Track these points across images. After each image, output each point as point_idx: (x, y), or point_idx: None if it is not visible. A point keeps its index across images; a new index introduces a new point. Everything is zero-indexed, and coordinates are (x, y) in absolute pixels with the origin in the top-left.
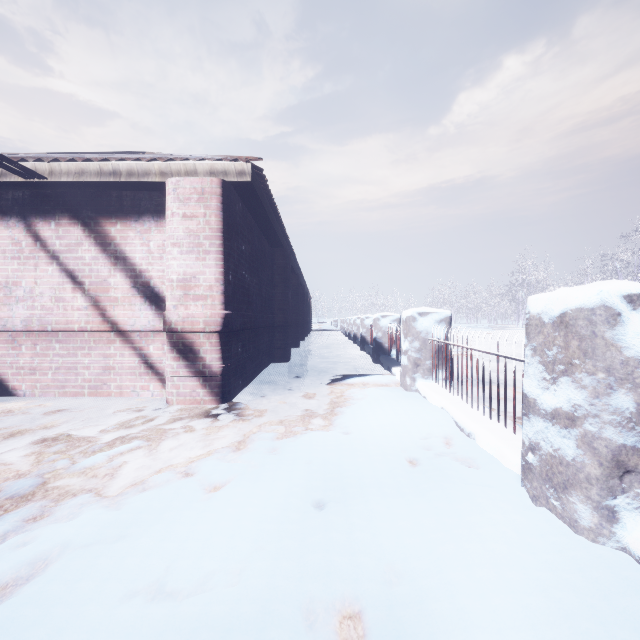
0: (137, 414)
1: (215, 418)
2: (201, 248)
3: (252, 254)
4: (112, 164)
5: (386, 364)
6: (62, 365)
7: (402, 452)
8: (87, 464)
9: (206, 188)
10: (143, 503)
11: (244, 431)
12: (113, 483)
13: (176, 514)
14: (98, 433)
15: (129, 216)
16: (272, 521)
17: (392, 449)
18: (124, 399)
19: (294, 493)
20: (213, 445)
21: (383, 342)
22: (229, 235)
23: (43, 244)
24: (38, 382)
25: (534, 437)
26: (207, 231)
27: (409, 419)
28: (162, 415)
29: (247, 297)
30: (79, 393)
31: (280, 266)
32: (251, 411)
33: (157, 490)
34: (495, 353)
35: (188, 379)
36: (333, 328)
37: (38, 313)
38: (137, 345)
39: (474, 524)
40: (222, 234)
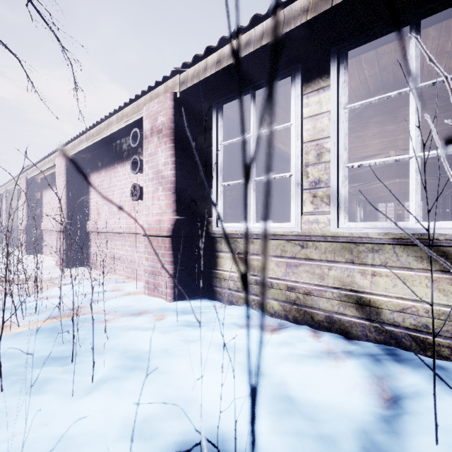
0: None
1: None
2: None
3: None
4: None
5: None
6: None
7: None
8: None
9: None
10: None
11: None
12: None
13: None
14: None
15: None
16: None
17: None
18: None
19: None
20: None
21: None
22: None
23: None
24: None
25: None
26: None
27: None
28: None
29: None
30: None
31: None
32: None
33: None
34: None
35: None
36: None
37: None
38: None
39: None
40: None
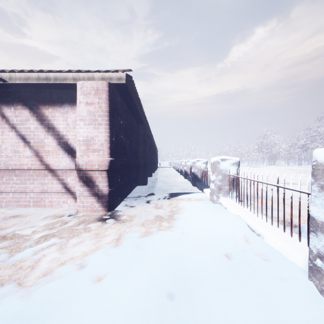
0: (58, 219)
1: (104, 222)
2: (96, 122)
3: (126, 126)
4: (45, 73)
5: (200, 187)
6: (17, 189)
7: (220, 248)
8: (18, 258)
9: (99, 87)
10: (46, 295)
11: (120, 231)
12: (32, 273)
13: (67, 308)
14: (32, 233)
15: (56, 104)
16: (137, 315)
17: (213, 246)
18: (53, 208)
19: (153, 286)
20: (101, 242)
21: (198, 174)
22: (113, 114)
23: (7, 120)
24: (4, 199)
25: (322, 249)
26: (100, 112)
27: (220, 223)
28: (73, 219)
29: (123, 150)
30: (27, 205)
31: (142, 133)
32: (125, 217)
33: (58, 282)
34: (276, 185)
35: (89, 197)
36: (169, 166)
37: (4, 159)
38: (60, 177)
39: (290, 322)
40: (108, 114)
